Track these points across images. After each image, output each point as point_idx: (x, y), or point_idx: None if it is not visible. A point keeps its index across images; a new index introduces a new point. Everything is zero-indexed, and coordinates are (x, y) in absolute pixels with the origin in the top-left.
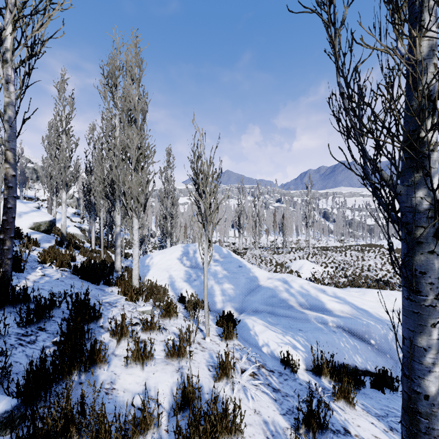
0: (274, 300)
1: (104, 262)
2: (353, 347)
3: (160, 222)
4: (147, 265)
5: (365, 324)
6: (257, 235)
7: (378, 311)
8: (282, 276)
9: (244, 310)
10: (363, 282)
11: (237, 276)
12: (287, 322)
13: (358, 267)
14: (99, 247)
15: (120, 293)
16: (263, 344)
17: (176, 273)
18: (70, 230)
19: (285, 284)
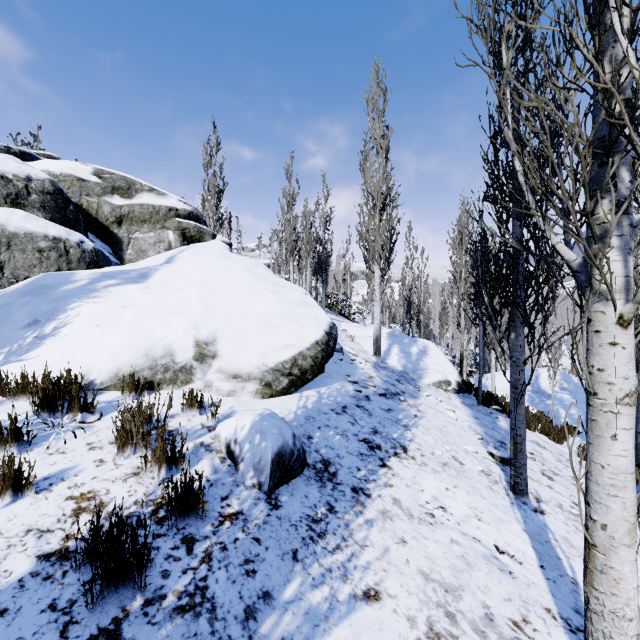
0: None
1: None
2: None
3: None
4: (483, 384)
5: None
6: None
7: None
8: None
9: None
10: None
11: None
12: None
13: None
14: None
15: None
16: None
17: None
18: None
19: None
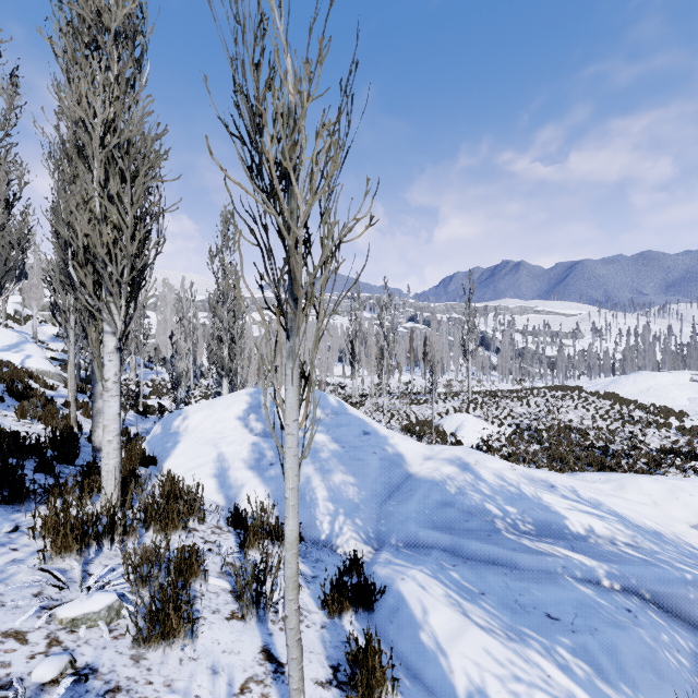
0: (451, 512)
1: (69, 430)
2: (694, 661)
3: (208, 348)
4: (174, 431)
5: (691, 580)
6: (385, 372)
7: (679, 531)
8: (456, 452)
9: (384, 540)
10: (567, 451)
11: (362, 454)
12: (504, 585)
13: (553, 425)
14: (89, 396)
15: (39, 535)
16: (471, 694)
17: (233, 449)
18: (30, 365)
19: (466, 471)
